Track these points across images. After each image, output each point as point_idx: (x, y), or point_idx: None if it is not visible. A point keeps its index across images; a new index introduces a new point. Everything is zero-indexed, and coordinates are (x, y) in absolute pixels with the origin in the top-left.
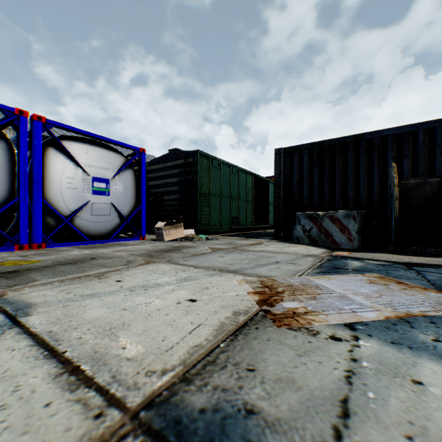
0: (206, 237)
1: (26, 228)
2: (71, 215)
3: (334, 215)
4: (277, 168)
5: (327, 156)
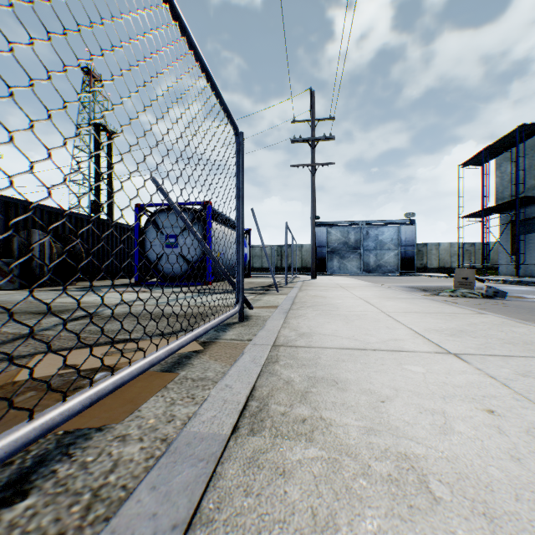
0: None
1: None
2: None
3: None
4: None
5: None
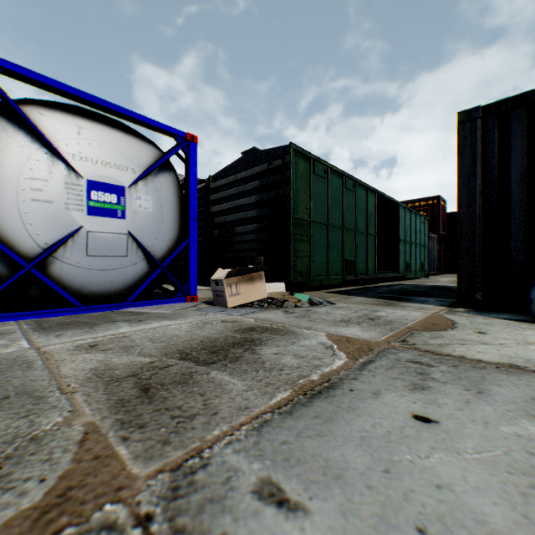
0: (306, 296)
1: None
2: (40, 254)
3: None
4: (464, 152)
5: None
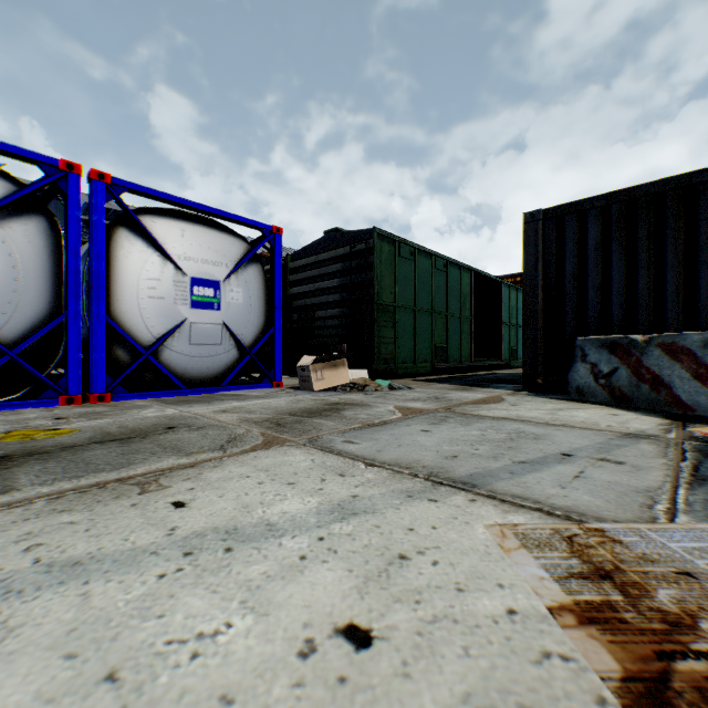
0: (389, 383)
1: (78, 366)
2: (155, 344)
3: (676, 342)
4: (529, 250)
5: (644, 218)
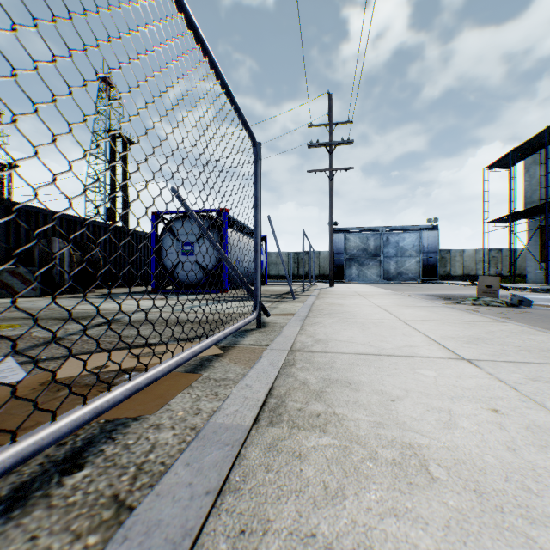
0: None
1: None
2: None
3: (17, 270)
4: None
5: None
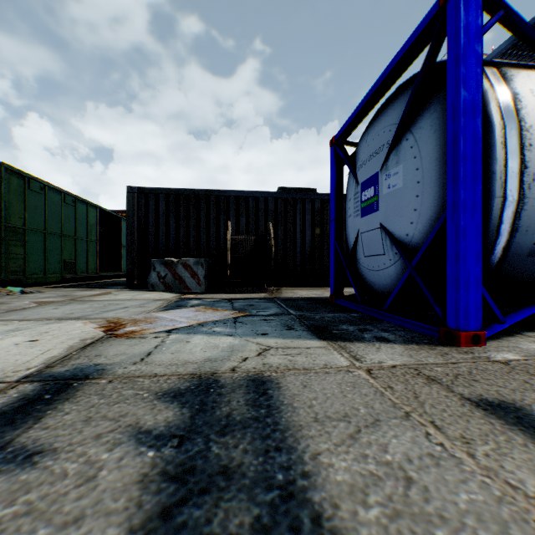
0: (21, 290)
1: None
2: None
3: (187, 262)
4: (130, 208)
5: (183, 204)
